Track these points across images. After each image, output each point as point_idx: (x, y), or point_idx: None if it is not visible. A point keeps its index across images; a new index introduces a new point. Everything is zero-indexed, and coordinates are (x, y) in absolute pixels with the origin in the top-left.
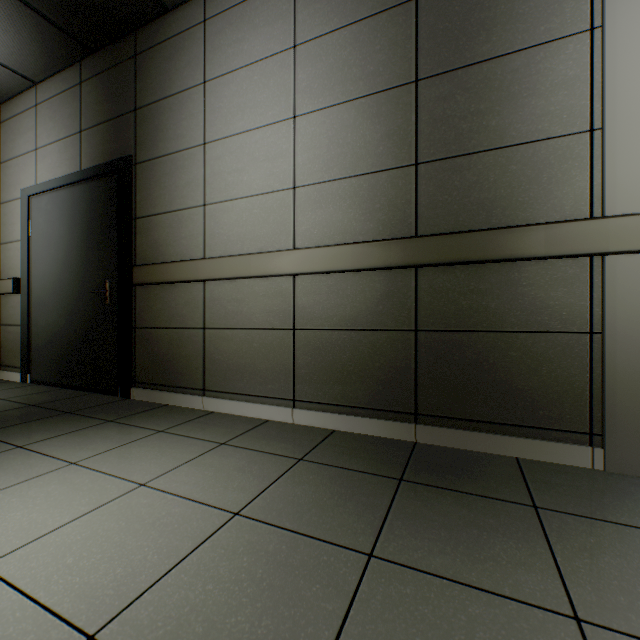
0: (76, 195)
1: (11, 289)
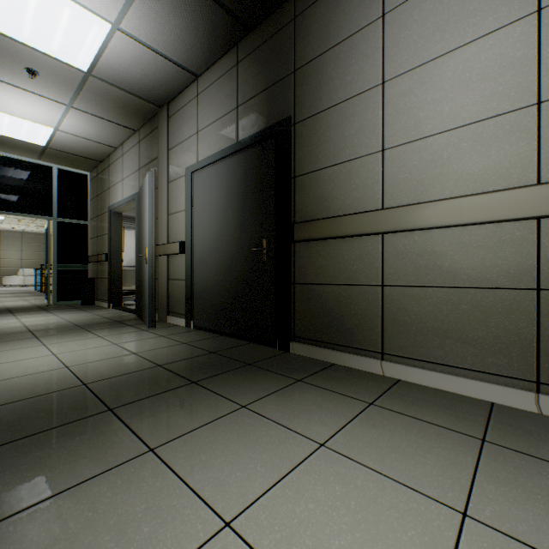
0: (233, 165)
1: (178, 250)
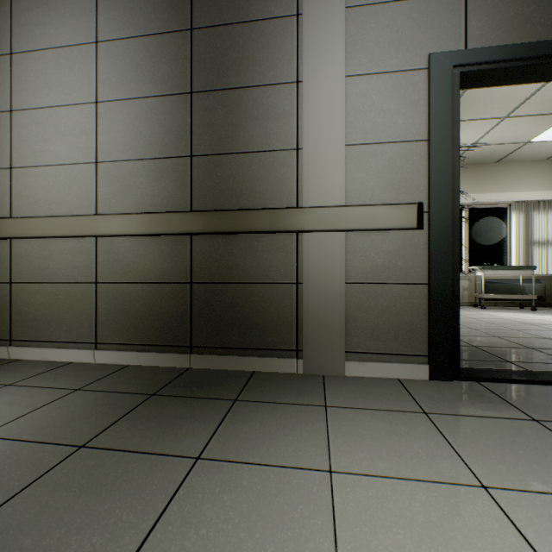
0: None
1: None
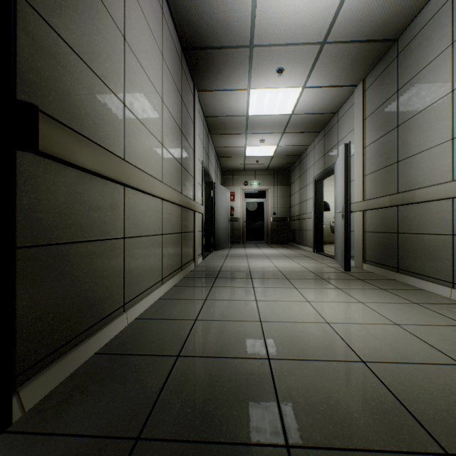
0: None
1: None
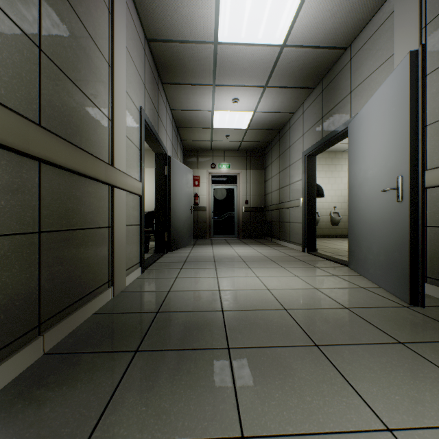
0: None
1: None
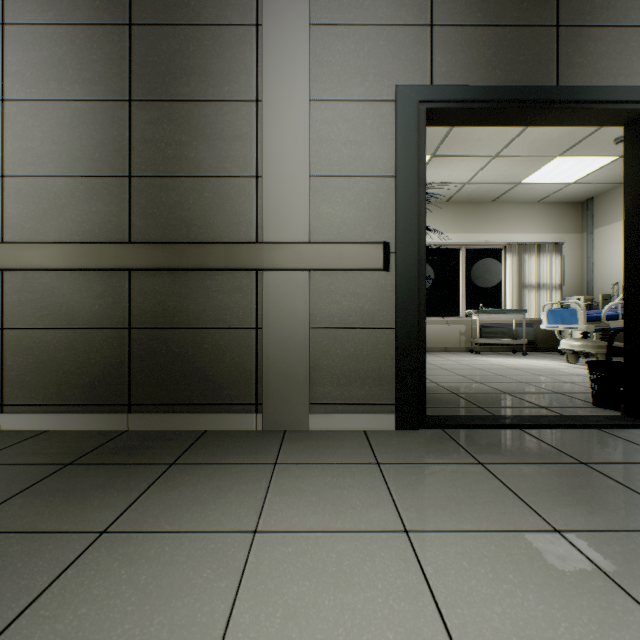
0: None
1: None
